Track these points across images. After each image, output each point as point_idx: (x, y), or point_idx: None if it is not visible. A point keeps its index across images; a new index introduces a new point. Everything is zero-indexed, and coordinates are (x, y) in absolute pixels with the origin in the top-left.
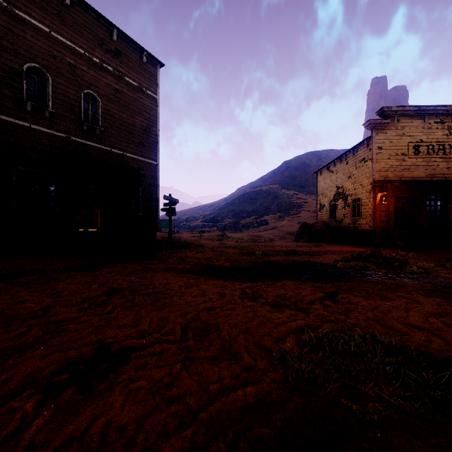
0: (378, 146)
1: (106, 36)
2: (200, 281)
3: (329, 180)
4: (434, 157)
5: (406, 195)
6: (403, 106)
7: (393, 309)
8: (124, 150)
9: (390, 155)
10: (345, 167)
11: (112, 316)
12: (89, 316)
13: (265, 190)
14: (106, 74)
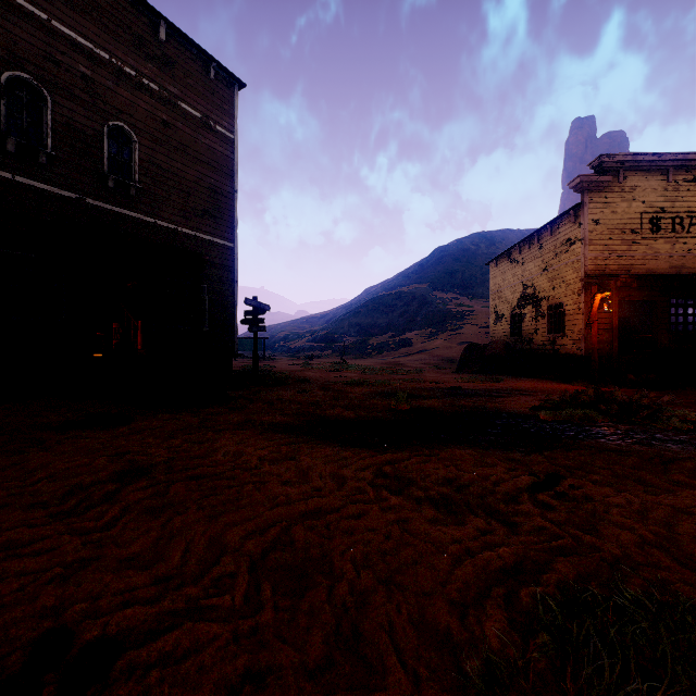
0: (593, 219)
1: (148, 33)
2: (300, 448)
3: (511, 275)
4: (684, 237)
5: (638, 298)
6: (634, 155)
7: (683, 516)
8: (178, 222)
9: (613, 234)
10: (537, 254)
11: (111, 534)
12: (61, 536)
13: (408, 292)
14: (148, 96)
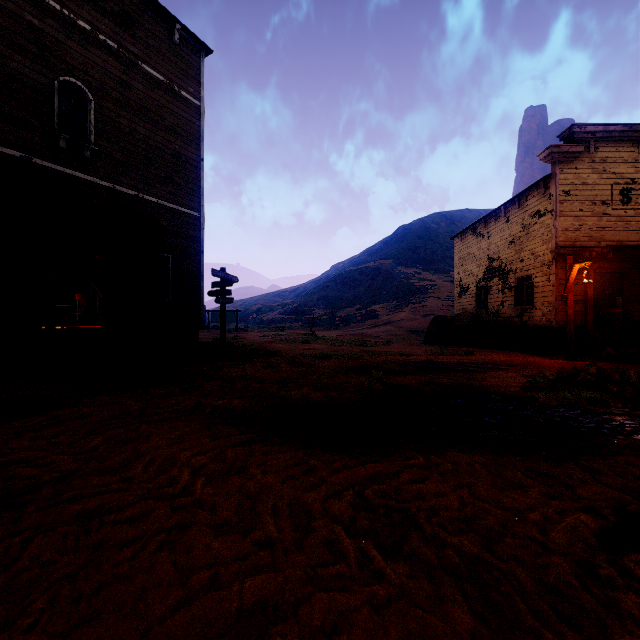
0: (564, 190)
1: None
2: (252, 453)
3: (476, 249)
4: None
5: (609, 269)
6: (605, 125)
7: None
8: (139, 188)
9: (583, 205)
10: (503, 227)
11: None
12: None
13: (374, 267)
14: (105, 53)
